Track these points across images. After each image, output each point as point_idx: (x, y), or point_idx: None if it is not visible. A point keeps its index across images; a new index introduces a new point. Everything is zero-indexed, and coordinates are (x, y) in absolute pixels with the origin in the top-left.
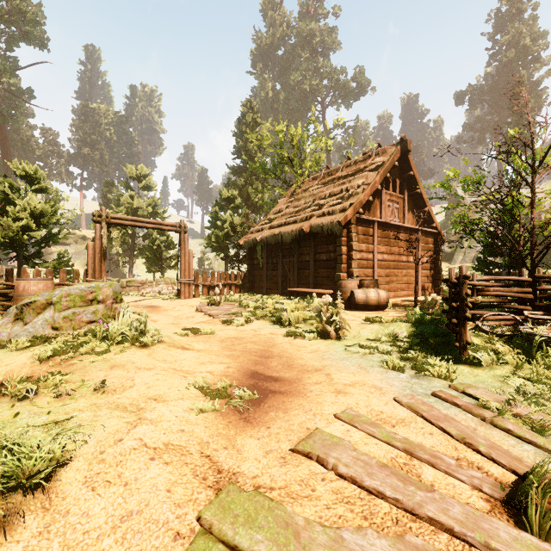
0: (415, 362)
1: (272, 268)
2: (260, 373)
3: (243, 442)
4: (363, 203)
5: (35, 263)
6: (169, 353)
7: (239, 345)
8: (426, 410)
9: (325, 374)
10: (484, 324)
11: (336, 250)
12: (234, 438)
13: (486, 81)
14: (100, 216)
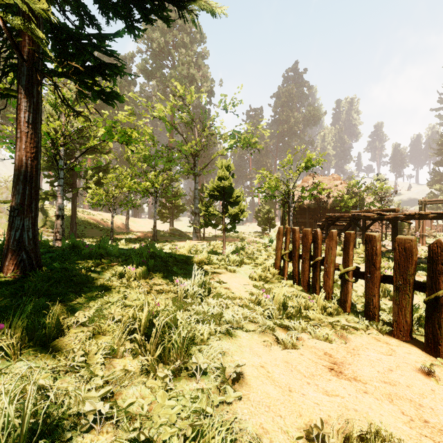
0: None
1: None
2: None
3: None
4: None
5: None
6: None
7: None
8: None
9: None
10: None
11: None
12: None
13: None
14: (403, 211)
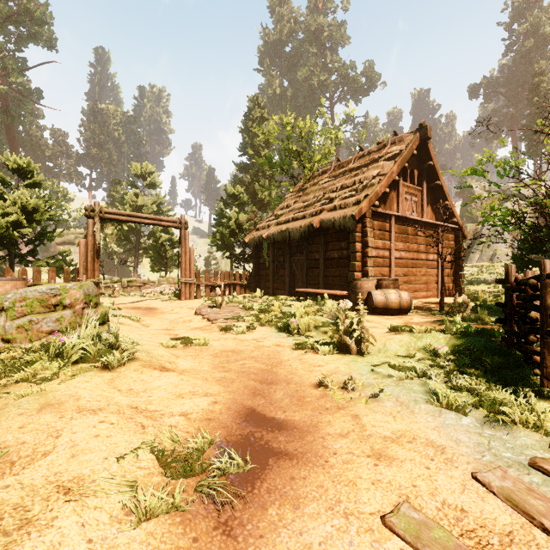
0: (480, 397)
1: (279, 267)
2: (259, 412)
3: None
4: (379, 195)
5: (28, 261)
6: (139, 377)
7: (236, 362)
8: (544, 510)
9: (351, 415)
10: None
11: (349, 247)
12: None
13: (502, 73)
14: (93, 211)
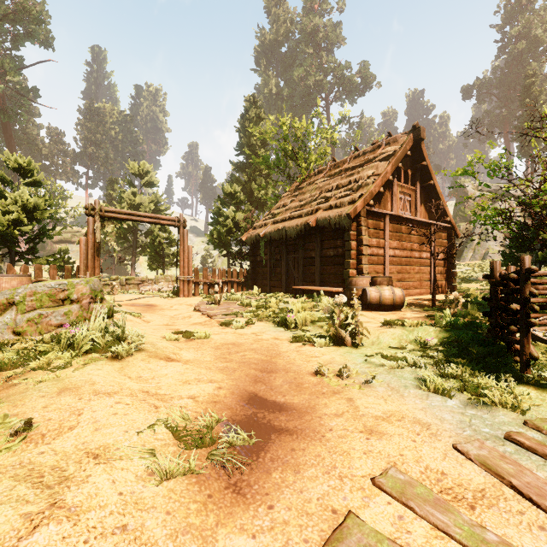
0: (464, 382)
1: (276, 264)
2: (260, 396)
3: (227, 543)
4: (374, 195)
5: (28, 259)
6: (147, 366)
7: (237, 354)
8: (513, 472)
9: (345, 398)
10: (534, 329)
11: (344, 246)
12: (213, 535)
13: (495, 74)
14: (93, 209)
